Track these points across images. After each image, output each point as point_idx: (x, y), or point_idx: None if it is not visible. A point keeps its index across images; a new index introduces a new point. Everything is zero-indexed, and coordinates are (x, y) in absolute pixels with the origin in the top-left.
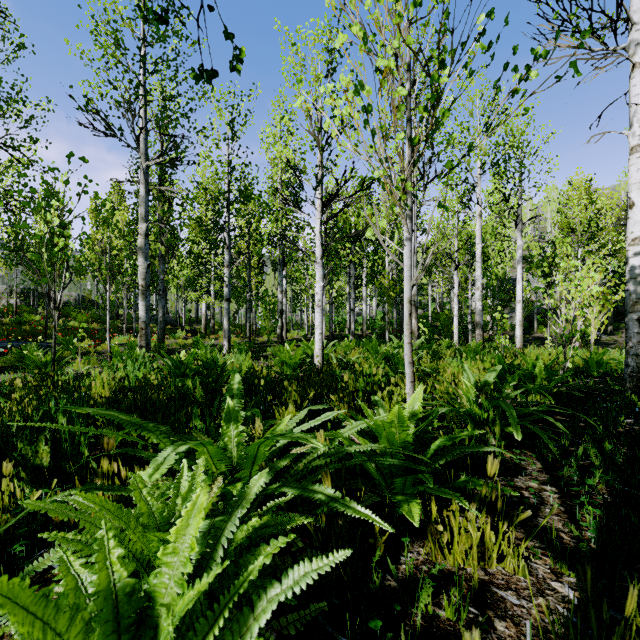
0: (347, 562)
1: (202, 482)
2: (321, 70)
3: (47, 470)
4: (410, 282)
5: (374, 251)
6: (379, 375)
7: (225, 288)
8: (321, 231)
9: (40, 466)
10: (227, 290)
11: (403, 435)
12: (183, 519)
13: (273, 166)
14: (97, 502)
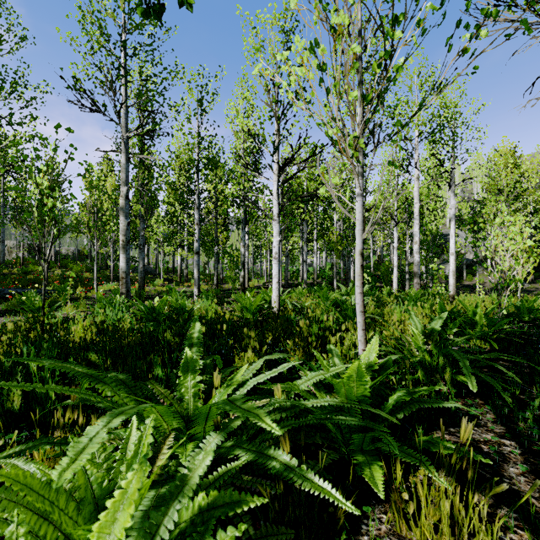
0: (305, 536)
1: (136, 465)
2: (278, 49)
3: (18, 413)
4: (361, 235)
5: (324, 211)
6: (331, 321)
7: (195, 243)
8: (278, 192)
9: (10, 410)
10: (197, 244)
11: (360, 389)
12: (110, 514)
13: (237, 138)
14: (20, 482)
